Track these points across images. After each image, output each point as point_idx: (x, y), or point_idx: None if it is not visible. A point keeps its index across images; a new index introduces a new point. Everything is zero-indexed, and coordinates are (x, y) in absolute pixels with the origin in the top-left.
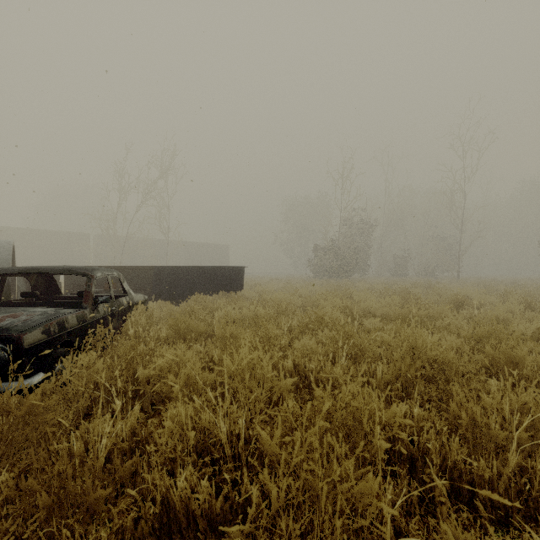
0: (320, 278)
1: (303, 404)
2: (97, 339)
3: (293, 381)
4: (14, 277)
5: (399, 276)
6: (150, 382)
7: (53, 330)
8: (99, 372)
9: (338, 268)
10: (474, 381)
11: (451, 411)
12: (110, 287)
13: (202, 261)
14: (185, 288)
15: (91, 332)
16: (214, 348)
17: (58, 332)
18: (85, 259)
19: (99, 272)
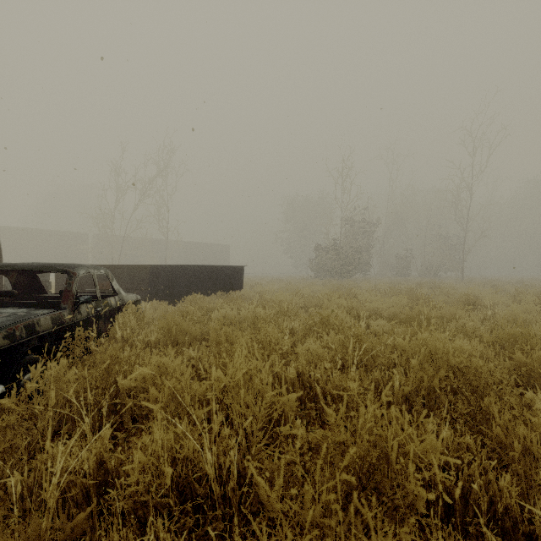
0: (321, 278)
1: (308, 421)
2: (76, 344)
3: (296, 392)
4: (2, 276)
5: (402, 276)
6: (131, 394)
7: (19, 334)
8: (70, 384)
9: (340, 268)
10: (506, 393)
11: (494, 436)
12: (95, 286)
13: (202, 261)
14: (182, 287)
15: (70, 335)
16: (208, 353)
17: (26, 336)
18: (83, 259)
19: (82, 270)
